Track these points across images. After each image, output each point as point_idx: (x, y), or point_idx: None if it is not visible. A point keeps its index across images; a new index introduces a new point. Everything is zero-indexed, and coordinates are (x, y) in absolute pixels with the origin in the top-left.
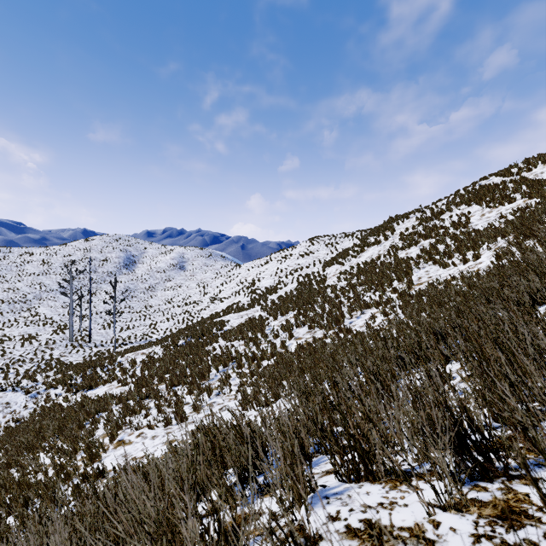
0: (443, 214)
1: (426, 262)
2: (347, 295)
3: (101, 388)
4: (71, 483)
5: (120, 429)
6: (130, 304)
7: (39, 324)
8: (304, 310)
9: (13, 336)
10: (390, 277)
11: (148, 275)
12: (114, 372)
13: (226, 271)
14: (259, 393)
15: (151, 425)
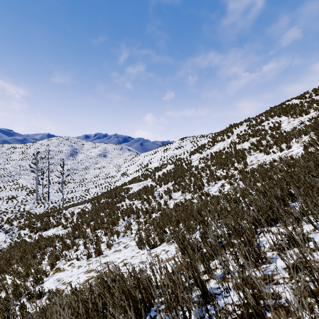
0: (263, 122)
1: (255, 151)
2: (205, 172)
3: (52, 230)
4: (21, 299)
5: (58, 260)
6: (73, 178)
7: (18, 190)
8: (178, 181)
9: (2, 197)
10: (232, 161)
11: (85, 160)
12: (60, 220)
13: (131, 158)
14: (150, 237)
15: (78, 257)
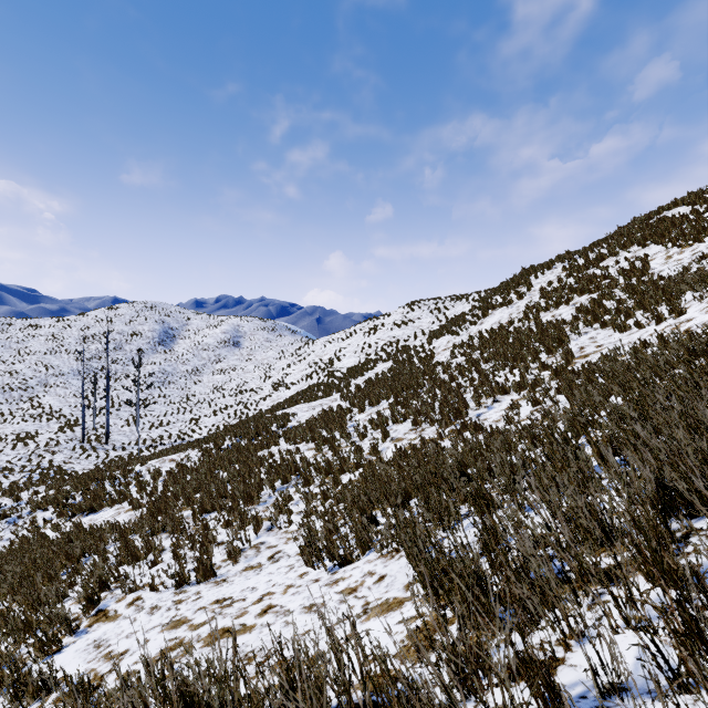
0: (604, 260)
1: (589, 324)
2: (468, 376)
3: (107, 512)
4: None
5: (107, 588)
6: (165, 393)
7: (42, 419)
8: (404, 398)
9: (4, 435)
10: (534, 348)
11: (192, 355)
12: (128, 487)
13: (295, 349)
14: (335, 533)
15: (154, 584)
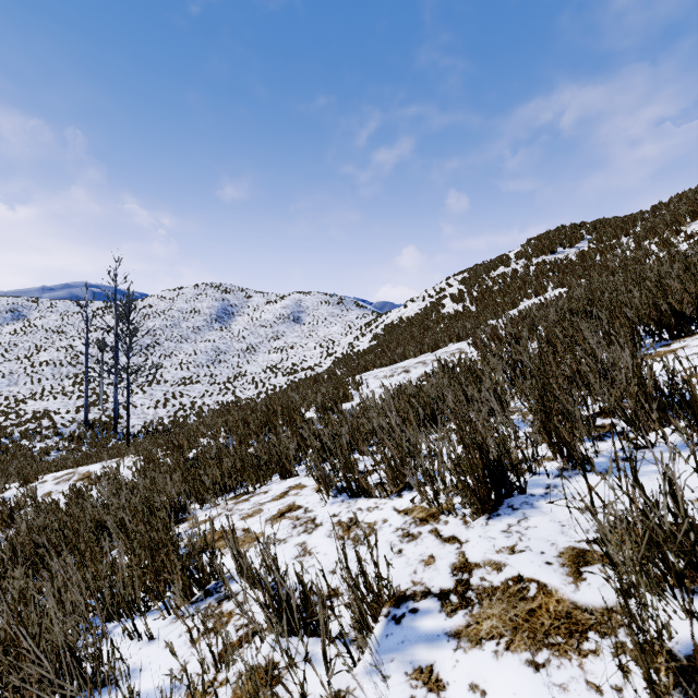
0: None
1: None
2: None
3: None
4: None
5: None
6: (213, 372)
7: (73, 396)
8: None
9: (23, 413)
10: None
11: (248, 332)
12: None
13: (364, 323)
14: None
15: None
